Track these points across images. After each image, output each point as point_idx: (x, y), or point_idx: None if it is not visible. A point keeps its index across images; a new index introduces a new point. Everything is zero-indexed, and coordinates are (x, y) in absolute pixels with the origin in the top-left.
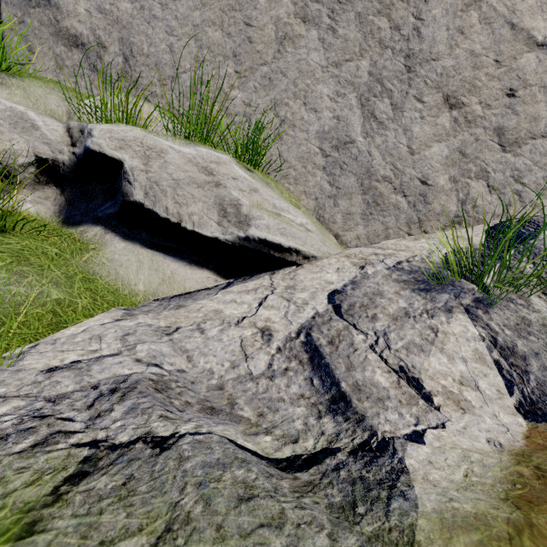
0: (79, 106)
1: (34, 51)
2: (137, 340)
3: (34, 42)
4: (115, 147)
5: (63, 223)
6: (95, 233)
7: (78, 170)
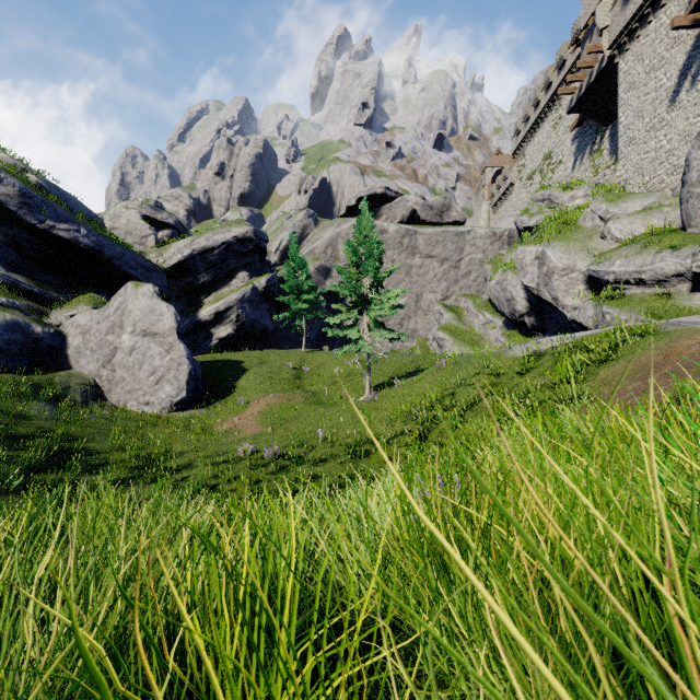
0: (698, 250)
1: (693, 217)
2: (691, 318)
3: (693, 214)
4: (699, 269)
5: (690, 293)
6: (699, 294)
7: (695, 274)
